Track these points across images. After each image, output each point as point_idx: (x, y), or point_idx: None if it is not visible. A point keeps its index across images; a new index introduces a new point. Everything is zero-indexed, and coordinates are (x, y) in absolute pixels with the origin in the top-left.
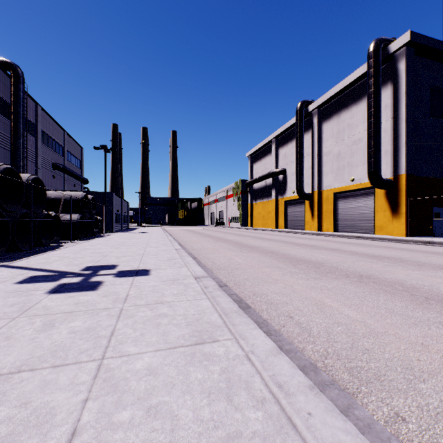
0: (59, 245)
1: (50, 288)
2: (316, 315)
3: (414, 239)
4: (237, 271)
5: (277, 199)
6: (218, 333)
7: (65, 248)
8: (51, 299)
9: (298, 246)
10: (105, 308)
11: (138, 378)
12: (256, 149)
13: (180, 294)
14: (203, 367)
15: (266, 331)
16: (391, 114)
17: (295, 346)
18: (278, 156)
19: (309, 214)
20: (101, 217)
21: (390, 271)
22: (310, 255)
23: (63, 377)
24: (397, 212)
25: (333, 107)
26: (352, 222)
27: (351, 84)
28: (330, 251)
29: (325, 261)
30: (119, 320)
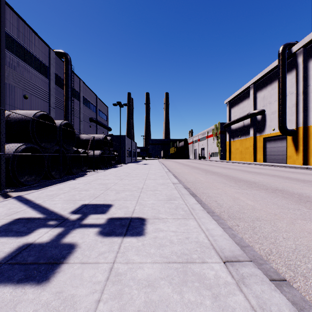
0: (85, 173)
1: None
2: None
3: None
4: (262, 226)
5: (255, 136)
6: None
7: (84, 177)
8: None
9: (303, 183)
10: None
11: None
12: (234, 96)
13: None
14: None
15: None
16: None
17: None
18: (256, 99)
19: (292, 149)
20: (117, 152)
21: None
22: None
23: None
24: None
25: None
26: None
27: None
28: None
29: None
30: None
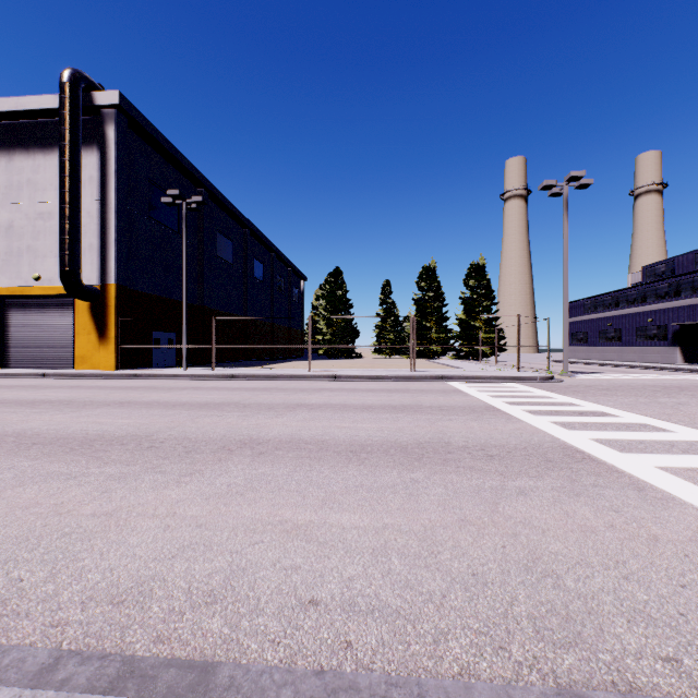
0: None
1: None
2: None
3: (120, 373)
4: None
5: None
6: None
7: None
8: None
9: None
10: None
11: None
12: None
13: None
14: None
15: None
16: (99, 194)
17: None
18: None
19: None
20: None
21: (29, 420)
22: None
23: None
24: (106, 336)
25: None
26: (38, 350)
27: (34, 114)
28: None
29: None
30: None
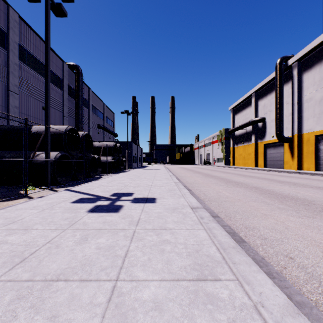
0: (100, 177)
1: (89, 208)
2: (322, 260)
3: None
4: (226, 203)
5: (257, 142)
6: (218, 271)
7: (103, 179)
8: (89, 217)
9: (281, 183)
10: (123, 229)
11: (144, 312)
12: (237, 103)
13: (180, 222)
14: (208, 313)
15: (267, 272)
16: None
17: (306, 297)
18: (258, 107)
19: (289, 155)
20: (125, 158)
21: None
22: (295, 192)
23: (85, 294)
24: None
25: (315, 57)
26: None
27: None
28: (316, 189)
29: (314, 199)
30: (132, 242)
